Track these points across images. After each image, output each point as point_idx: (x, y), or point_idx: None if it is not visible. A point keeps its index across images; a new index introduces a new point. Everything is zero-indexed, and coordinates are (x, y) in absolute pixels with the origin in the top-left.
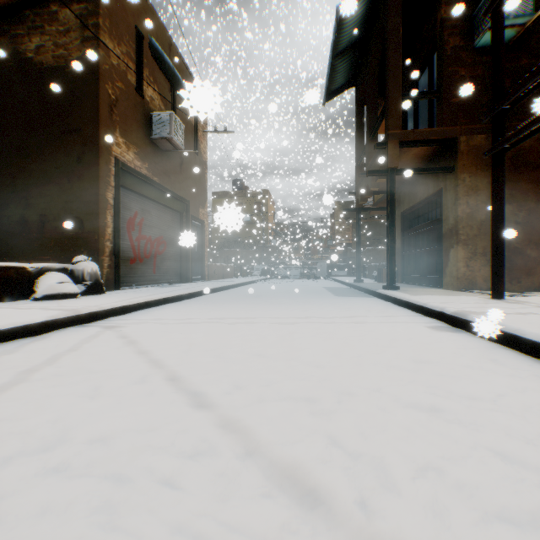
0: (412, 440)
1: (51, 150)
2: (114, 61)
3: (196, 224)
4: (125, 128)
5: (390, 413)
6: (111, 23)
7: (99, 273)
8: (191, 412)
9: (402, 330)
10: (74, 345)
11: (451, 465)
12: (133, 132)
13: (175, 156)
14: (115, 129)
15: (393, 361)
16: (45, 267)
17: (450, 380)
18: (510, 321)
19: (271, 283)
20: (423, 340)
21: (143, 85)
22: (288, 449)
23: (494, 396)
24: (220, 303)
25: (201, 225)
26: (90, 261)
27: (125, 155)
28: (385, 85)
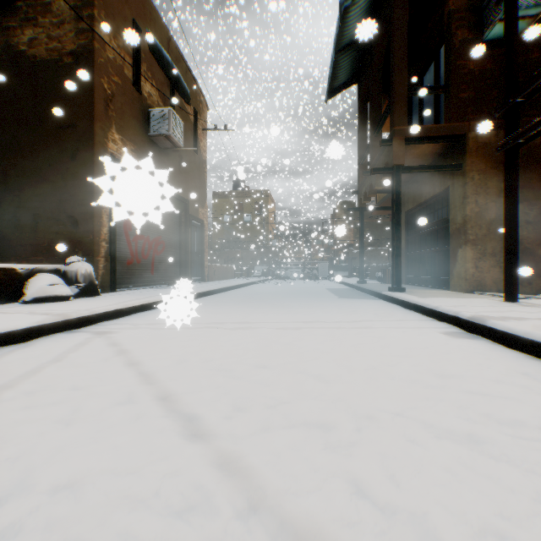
0: (456, 486)
1: (45, 147)
2: (110, 54)
3: (195, 223)
4: (121, 124)
5: (421, 445)
6: (107, 15)
7: (93, 275)
8: (183, 444)
9: (416, 336)
10: (59, 355)
11: (516, 529)
12: (130, 128)
13: (173, 154)
14: (111, 125)
15: (413, 375)
16: (37, 269)
17: (483, 399)
18: (536, 328)
19: (272, 284)
20: (441, 348)
21: (140, 80)
22: (302, 502)
23: (540, 422)
24: (220, 305)
25: (200, 225)
26: (84, 262)
27: (121, 152)
28: (388, 82)
